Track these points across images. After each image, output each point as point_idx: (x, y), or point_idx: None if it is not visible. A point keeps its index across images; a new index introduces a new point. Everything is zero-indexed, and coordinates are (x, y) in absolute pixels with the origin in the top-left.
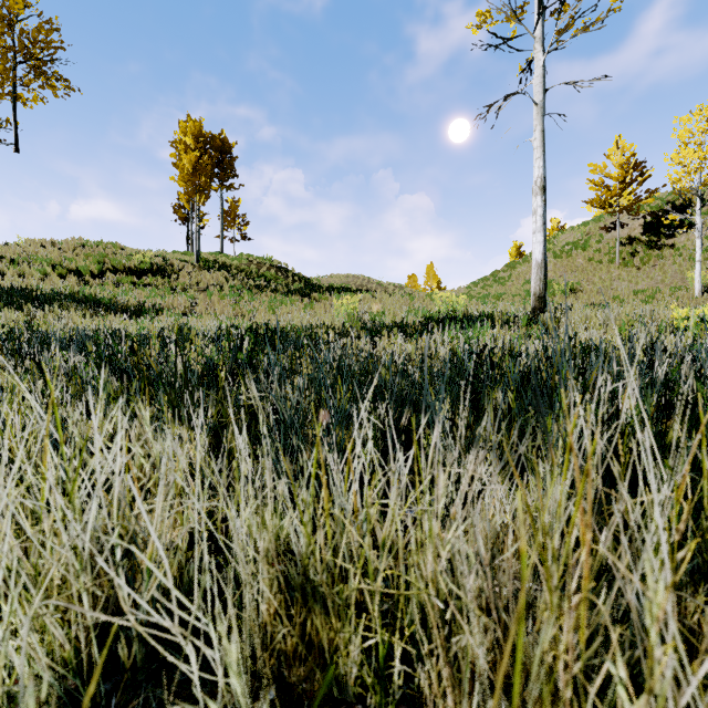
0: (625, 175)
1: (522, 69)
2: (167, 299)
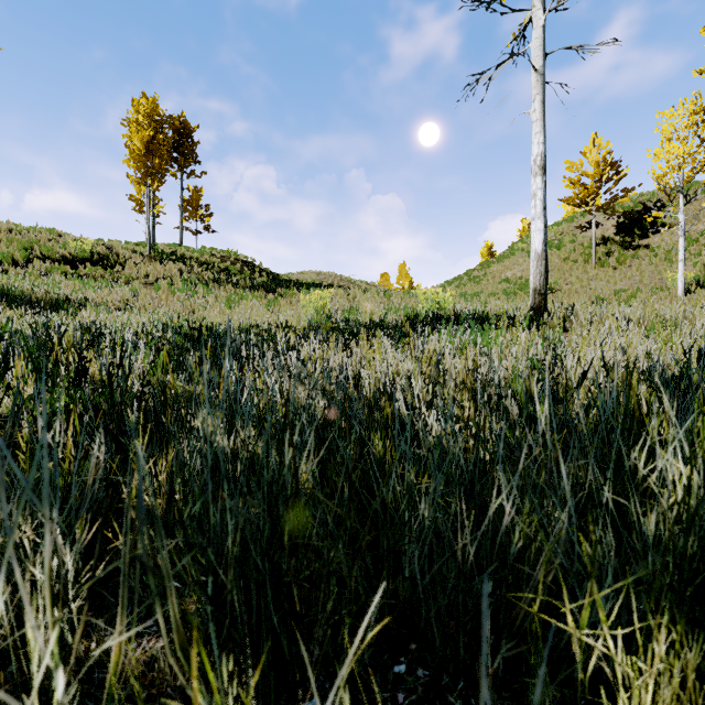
0: (602, 173)
1: (515, 36)
2: (103, 292)
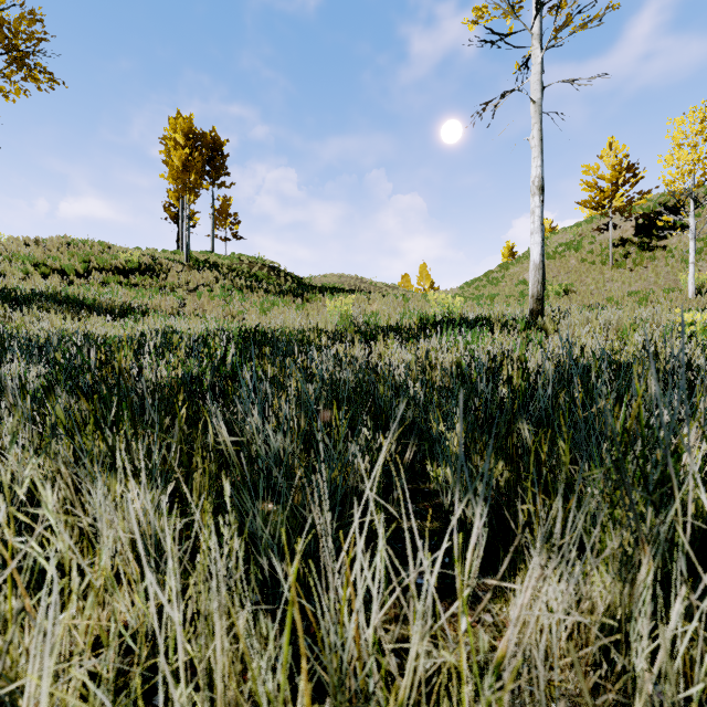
0: (618, 176)
1: (519, 66)
2: (155, 299)
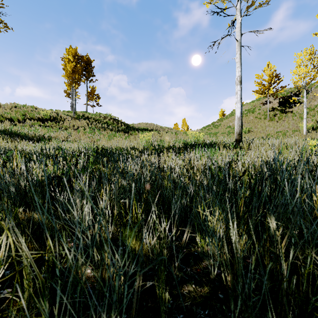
0: (271, 79)
1: (229, 25)
2: (56, 133)
